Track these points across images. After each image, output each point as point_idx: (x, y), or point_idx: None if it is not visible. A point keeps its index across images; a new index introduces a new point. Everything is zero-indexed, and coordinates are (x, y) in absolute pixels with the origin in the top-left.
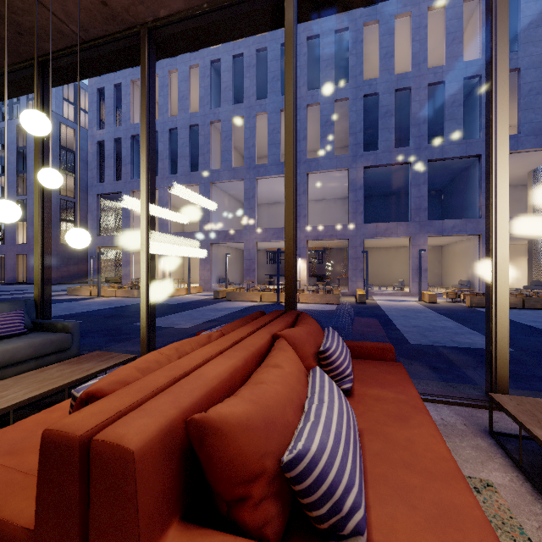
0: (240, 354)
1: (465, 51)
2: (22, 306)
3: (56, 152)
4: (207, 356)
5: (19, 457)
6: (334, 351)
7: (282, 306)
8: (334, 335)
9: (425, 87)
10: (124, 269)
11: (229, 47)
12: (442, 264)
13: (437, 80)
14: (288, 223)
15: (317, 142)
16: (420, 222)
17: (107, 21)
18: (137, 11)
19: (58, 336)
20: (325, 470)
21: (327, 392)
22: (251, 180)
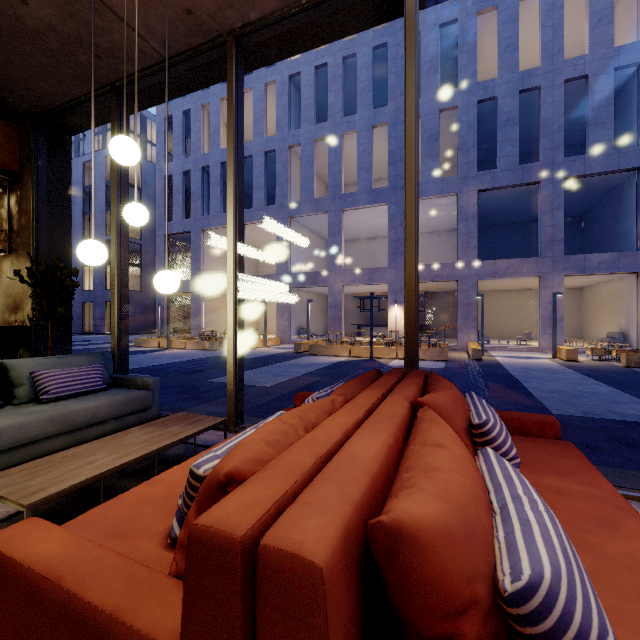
0: (387, 427)
1: (616, 33)
2: (100, 359)
3: None
4: (345, 429)
5: (129, 542)
6: (493, 426)
7: (377, 362)
8: (483, 403)
9: (560, 85)
10: (193, 318)
11: (310, 57)
12: (582, 311)
13: (577, 74)
14: (408, 260)
15: None
16: (553, 257)
17: (191, 33)
18: (225, 17)
19: (139, 394)
20: (568, 608)
21: (519, 485)
22: (337, 213)
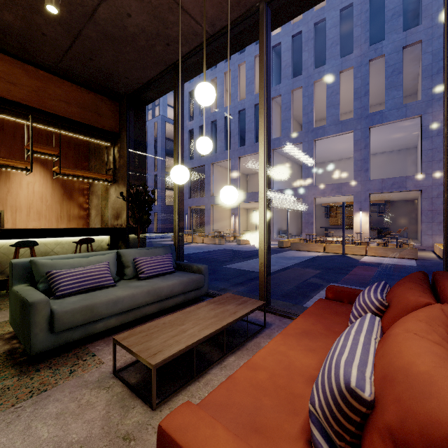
0: None
1: None
2: (169, 250)
3: (163, 142)
4: None
5: (271, 443)
6: None
7: (349, 257)
8: None
9: None
10: (206, 223)
11: (288, 30)
12: None
13: None
14: None
15: (377, 96)
16: None
17: (232, 9)
18: None
19: (196, 276)
20: None
21: None
22: (310, 142)
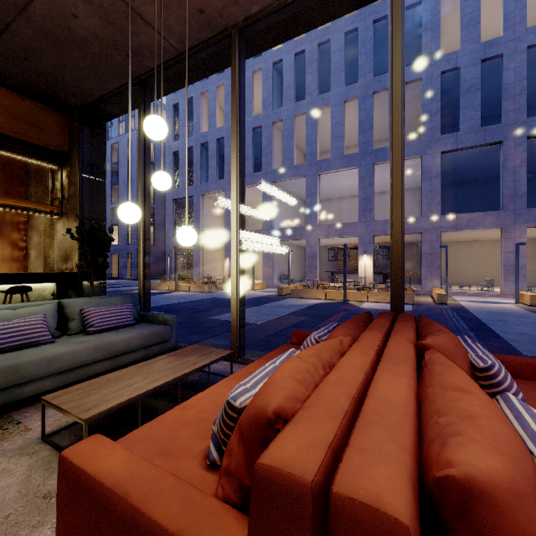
0: (405, 369)
1: None
2: (130, 299)
3: None
4: (365, 369)
5: (173, 460)
6: (498, 370)
7: (350, 304)
8: (479, 347)
9: (522, 51)
10: (194, 266)
11: (290, 46)
12: None
13: None
14: (395, 213)
15: (383, 131)
16: (515, 210)
17: (202, 29)
18: (230, 13)
19: (161, 328)
20: None
21: None
22: (313, 176)
